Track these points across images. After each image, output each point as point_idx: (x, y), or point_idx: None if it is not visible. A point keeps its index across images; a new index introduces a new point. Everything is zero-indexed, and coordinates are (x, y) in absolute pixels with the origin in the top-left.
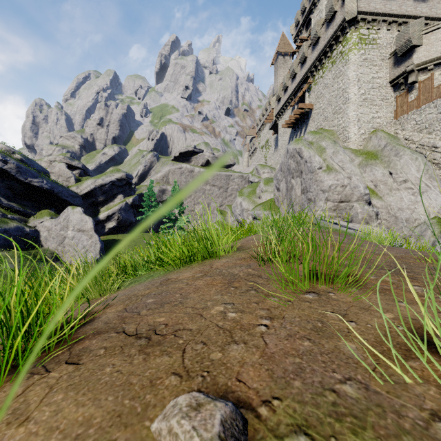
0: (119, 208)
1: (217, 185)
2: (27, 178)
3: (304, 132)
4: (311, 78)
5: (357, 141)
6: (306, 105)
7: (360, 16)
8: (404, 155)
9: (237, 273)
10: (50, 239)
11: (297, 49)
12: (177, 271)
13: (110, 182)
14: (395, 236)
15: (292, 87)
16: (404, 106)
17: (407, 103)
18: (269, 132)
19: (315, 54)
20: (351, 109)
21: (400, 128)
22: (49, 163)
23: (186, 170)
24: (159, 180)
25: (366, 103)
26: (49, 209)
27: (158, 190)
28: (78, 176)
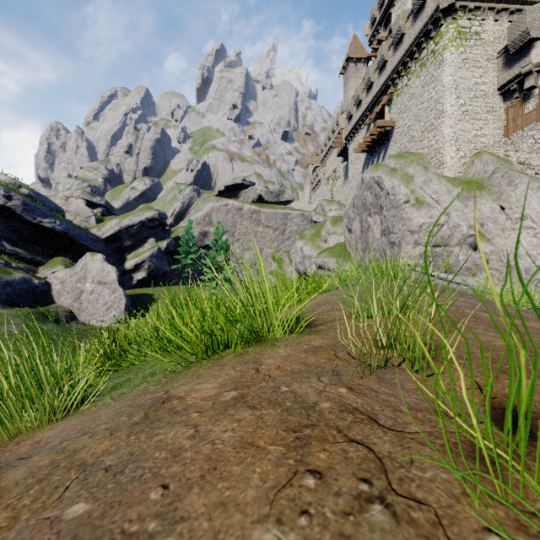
0: (150, 255)
1: (272, 225)
2: (36, 218)
3: (383, 157)
4: (393, 88)
5: (455, 167)
6: (386, 122)
7: (458, 2)
8: (520, 183)
9: (314, 403)
10: (64, 293)
11: (373, 54)
12: (194, 370)
13: (139, 222)
14: (532, 295)
15: (367, 100)
16: (517, 120)
17: (522, 115)
18: (337, 160)
19: (397, 56)
20: (446, 125)
21: (512, 149)
22: (64, 200)
23: (233, 208)
24: (200, 220)
25: (466, 116)
26: (64, 257)
27: (199, 233)
28: (100, 216)
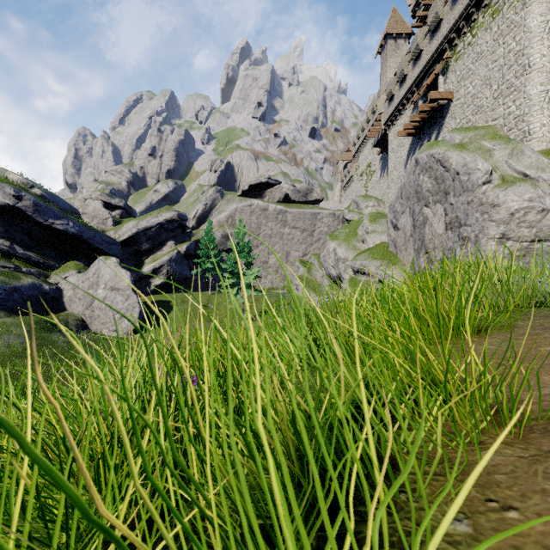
0: (169, 259)
1: (299, 226)
2: (47, 220)
3: (436, 139)
4: (449, 52)
5: (548, 137)
6: (442, 94)
7: None
8: None
9: None
10: (76, 300)
11: (418, 23)
12: None
13: (157, 224)
14: None
15: (414, 73)
16: None
17: None
18: (372, 152)
19: (458, 10)
20: (534, 82)
21: None
22: (83, 202)
23: (257, 208)
24: (223, 222)
25: None
26: (78, 261)
27: (221, 235)
28: (118, 218)
